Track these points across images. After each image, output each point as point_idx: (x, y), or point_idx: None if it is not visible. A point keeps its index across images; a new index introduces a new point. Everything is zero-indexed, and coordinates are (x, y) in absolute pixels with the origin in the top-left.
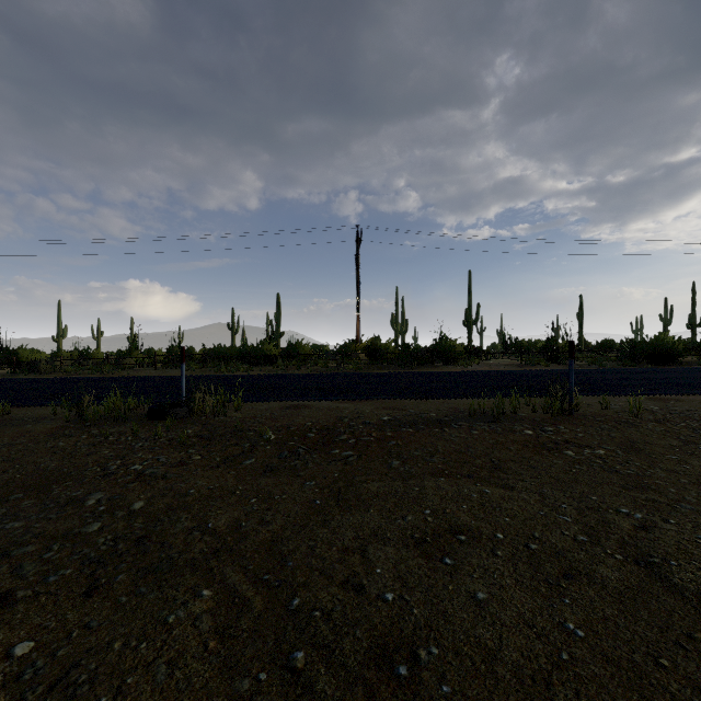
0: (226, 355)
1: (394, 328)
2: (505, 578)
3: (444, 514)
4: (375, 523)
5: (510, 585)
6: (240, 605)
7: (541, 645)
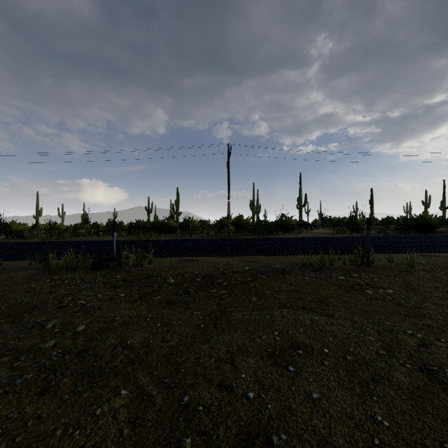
0: (143, 227)
1: (252, 209)
2: (331, 382)
3: (287, 334)
4: (240, 341)
5: (335, 387)
6: (147, 401)
7: (359, 433)
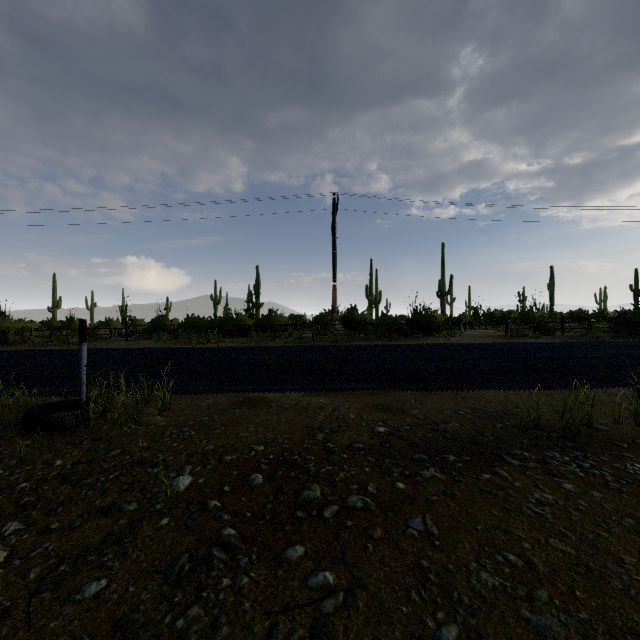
0: (199, 326)
1: (369, 298)
2: None
3: None
4: None
5: None
6: None
7: None
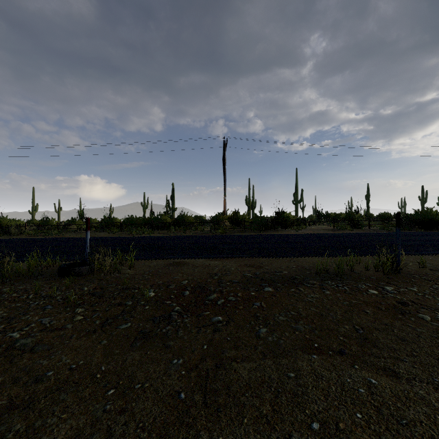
0: (136, 223)
1: (248, 205)
2: None
3: (338, 433)
4: None
5: None
6: None
7: None
